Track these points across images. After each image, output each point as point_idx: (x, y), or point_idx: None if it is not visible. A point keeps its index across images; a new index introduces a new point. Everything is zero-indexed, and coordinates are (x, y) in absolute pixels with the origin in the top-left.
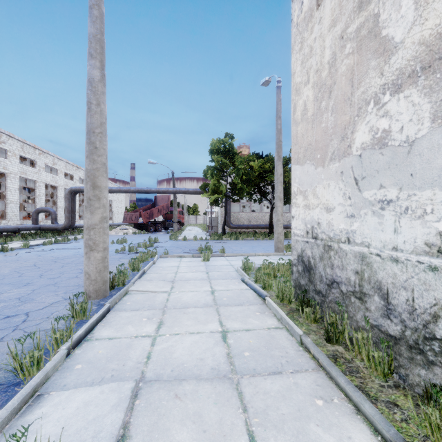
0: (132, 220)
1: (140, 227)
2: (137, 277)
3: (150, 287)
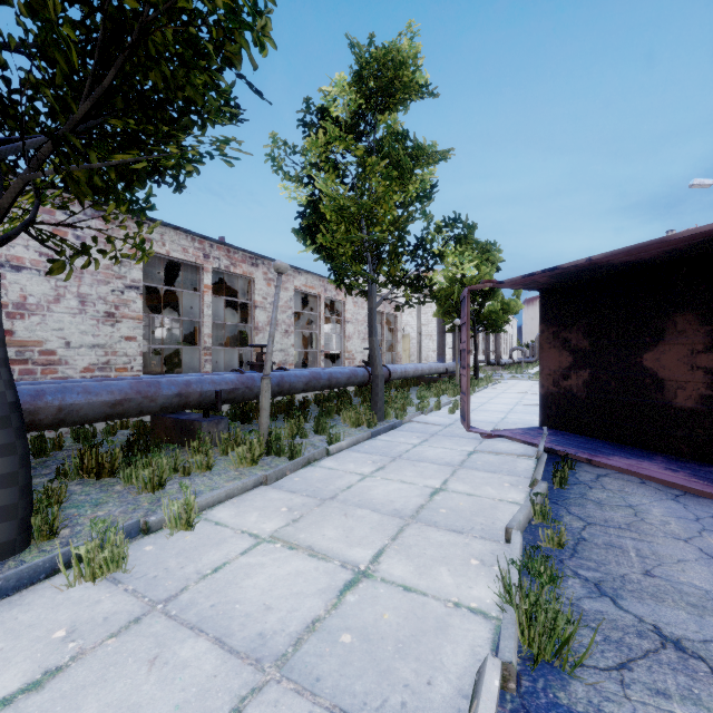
0: None
1: None
2: None
3: None
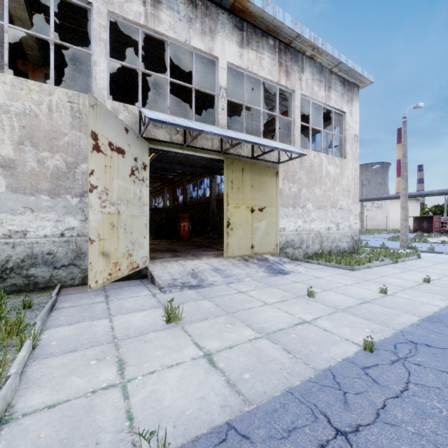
0: None
1: None
2: (422, 250)
3: (403, 251)
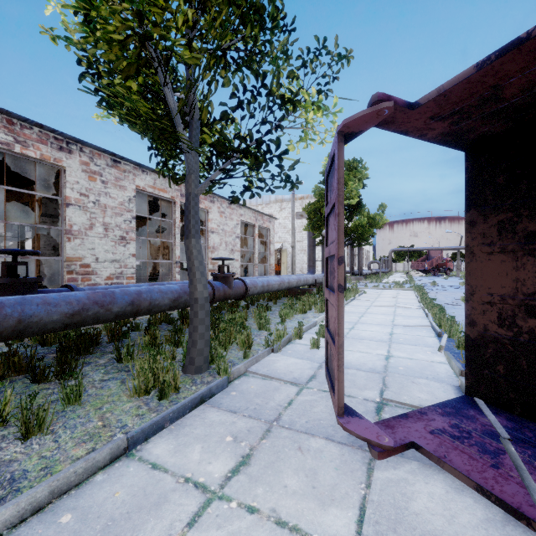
0: (419, 267)
1: (423, 272)
2: None
3: None
